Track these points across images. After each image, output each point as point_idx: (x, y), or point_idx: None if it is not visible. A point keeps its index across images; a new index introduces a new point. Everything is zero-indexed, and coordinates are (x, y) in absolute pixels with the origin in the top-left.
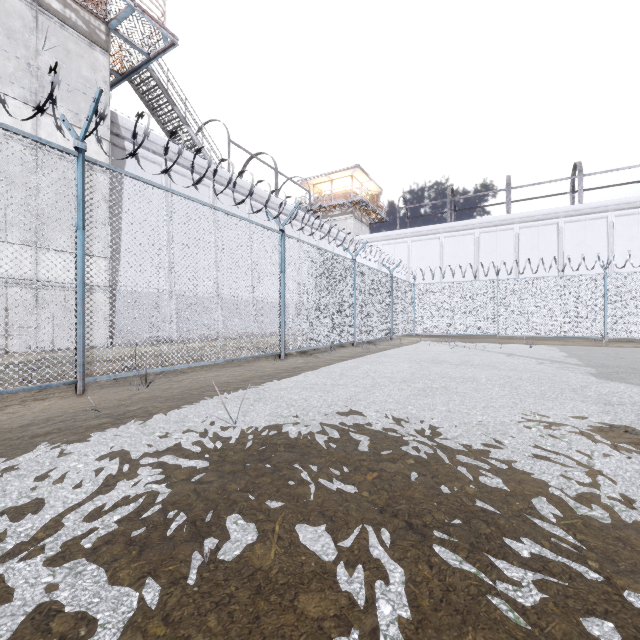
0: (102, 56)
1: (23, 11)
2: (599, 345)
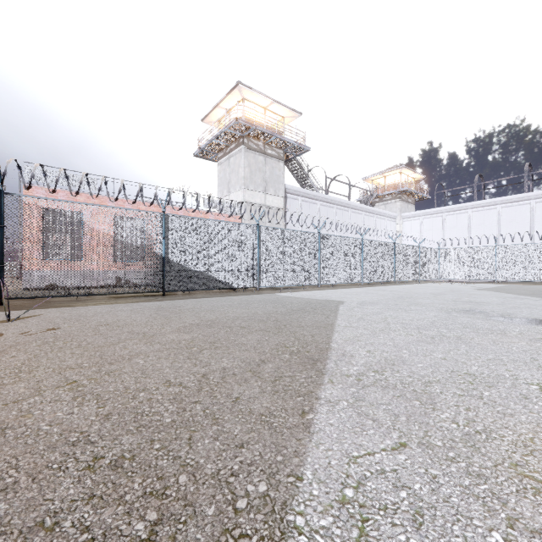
0: (282, 163)
1: (262, 159)
2: None
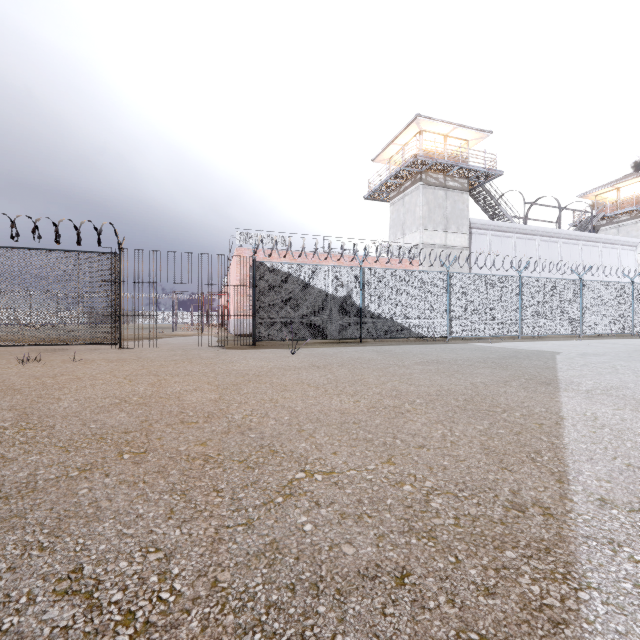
0: (466, 195)
1: (442, 194)
2: None
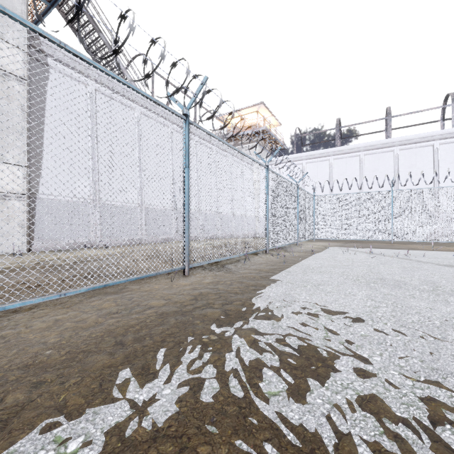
0: None
1: None
2: None
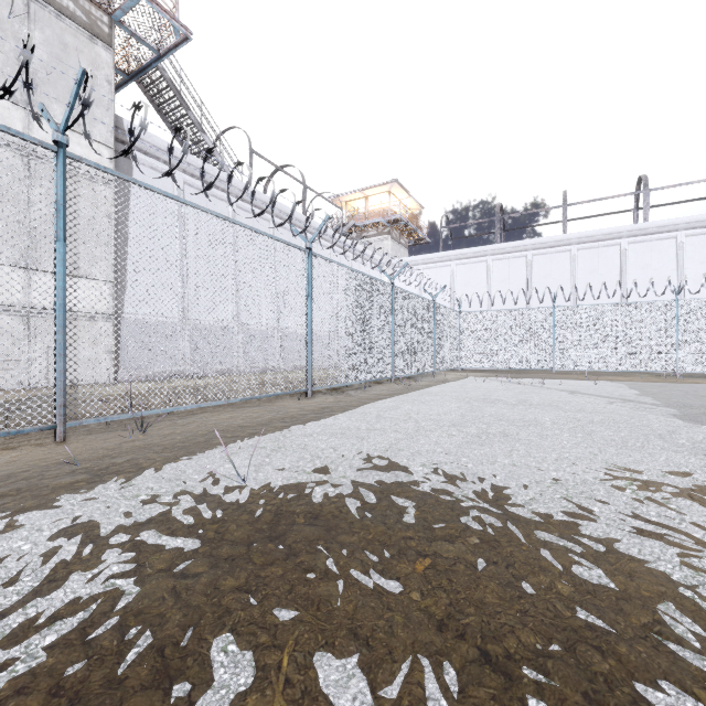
0: (105, 51)
1: None
2: (672, 381)
